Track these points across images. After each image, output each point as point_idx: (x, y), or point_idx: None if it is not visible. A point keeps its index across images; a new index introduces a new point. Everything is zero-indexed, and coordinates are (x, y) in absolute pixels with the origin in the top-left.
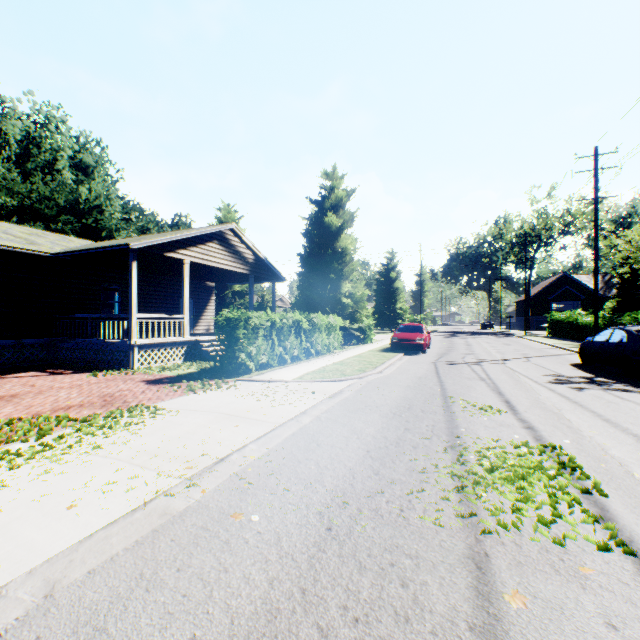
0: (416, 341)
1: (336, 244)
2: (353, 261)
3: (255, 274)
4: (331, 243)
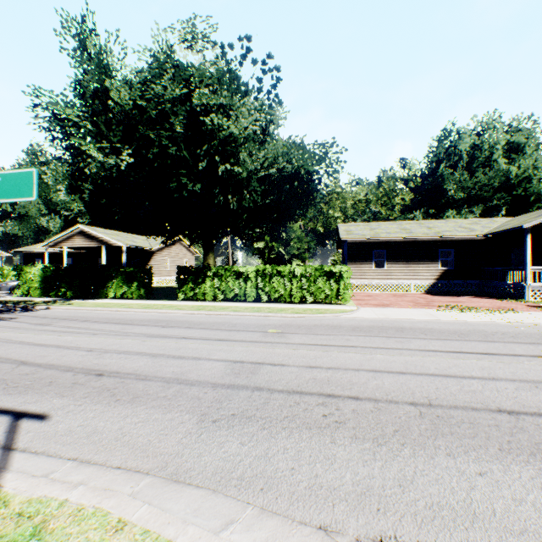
0: None
1: None
2: None
3: None
4: None
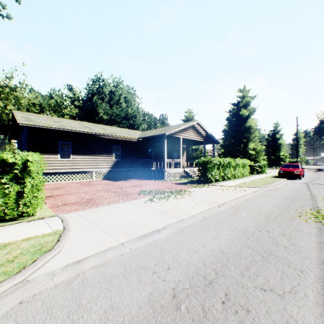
0: (294, 172)
1: (245, 124)
2: (255, 132)
3: (205, 141)
4: (242, 123)
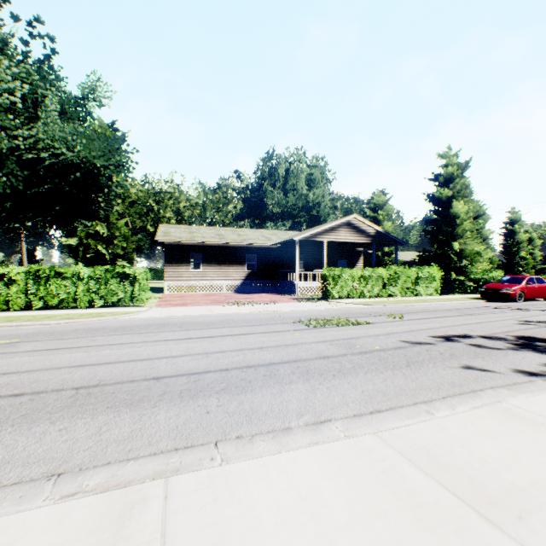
0: (501, 290)
1: (449, 210)
2: (463, 223)
3: (376, 242)
4: (446, 210)
